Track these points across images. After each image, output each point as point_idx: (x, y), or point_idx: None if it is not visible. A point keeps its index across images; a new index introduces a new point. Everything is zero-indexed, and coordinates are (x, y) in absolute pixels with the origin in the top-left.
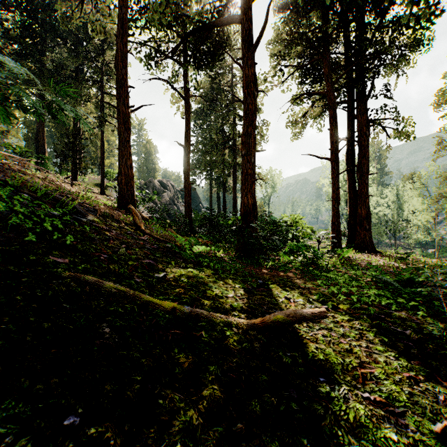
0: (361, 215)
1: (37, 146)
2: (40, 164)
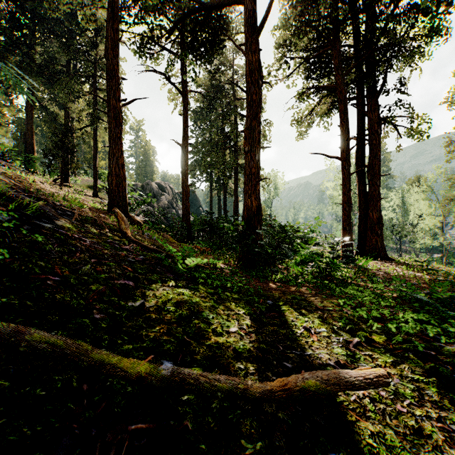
0: (372, 219)
1: (26, 145)
2: (27, 164)
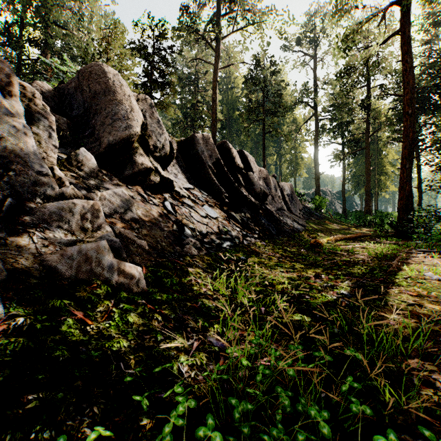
0: None
1: None
2: None
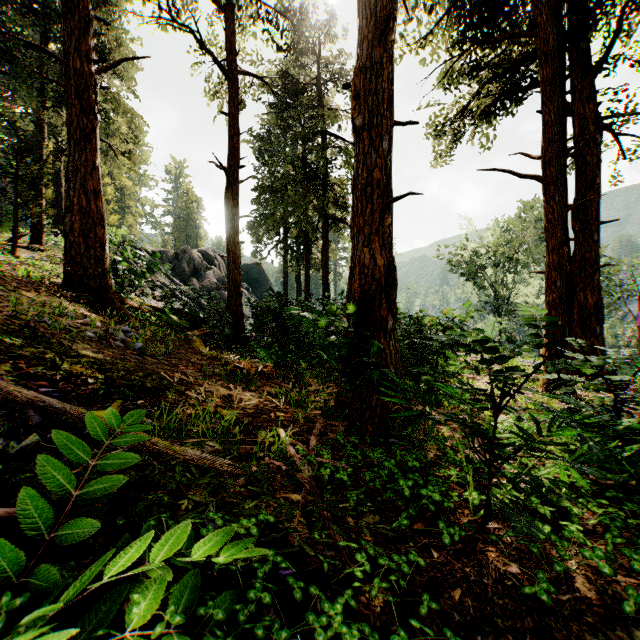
0: (585, 305)
1: None
2: None
